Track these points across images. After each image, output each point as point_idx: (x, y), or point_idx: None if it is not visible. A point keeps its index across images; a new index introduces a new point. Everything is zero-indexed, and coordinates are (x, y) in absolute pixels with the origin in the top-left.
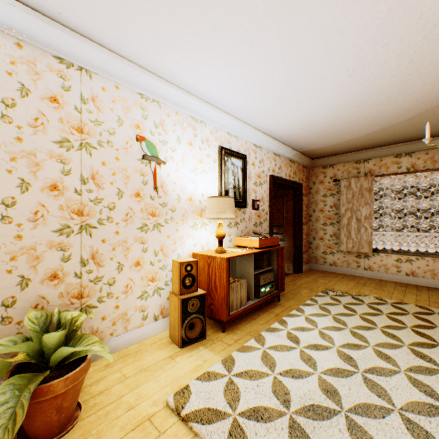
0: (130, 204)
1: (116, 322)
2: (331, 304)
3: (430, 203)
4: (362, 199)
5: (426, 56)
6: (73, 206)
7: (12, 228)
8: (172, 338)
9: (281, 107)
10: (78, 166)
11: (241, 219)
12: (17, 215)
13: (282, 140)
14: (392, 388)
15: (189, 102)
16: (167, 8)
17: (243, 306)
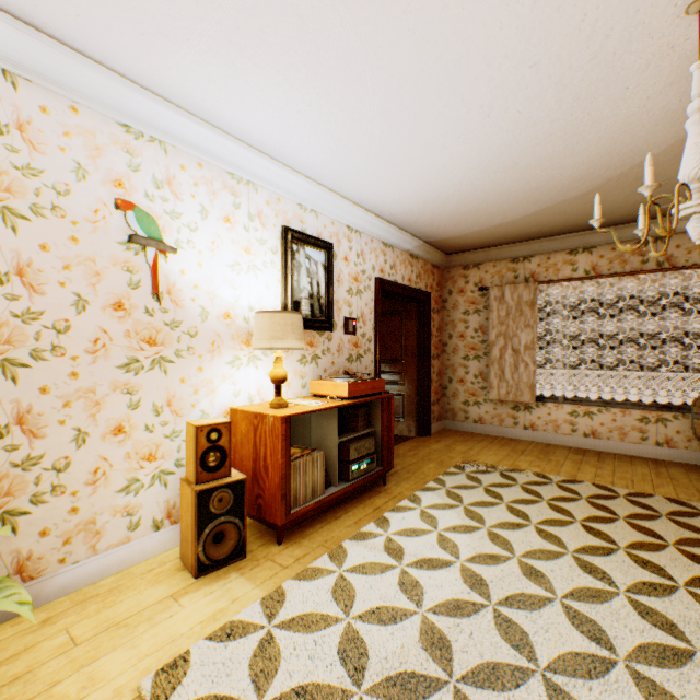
0: (103, 322)
1: (73, 537)
2: (467, 487)
3: (618, 325)
4: (521, 319)
5: (599, 89)
6: None
7: None
8: (184, 560)
9: (385, 164)
10: None
11: (325, 350)
12: None
13: (395, 221)
14: (539, 631)
15: (224, 147)
16: None
17: (317, 498)
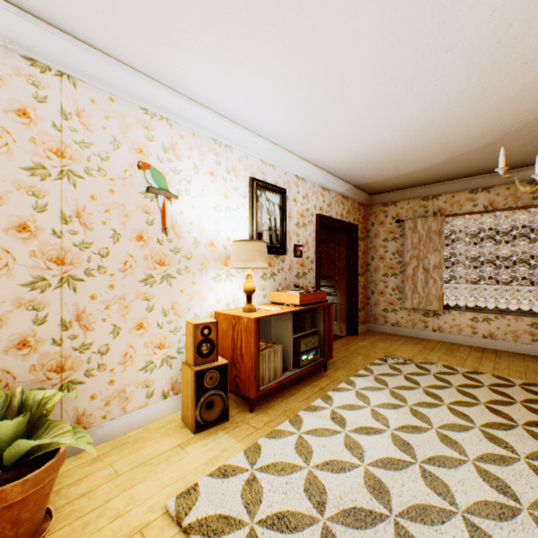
0: (130, 249)
1: (111, 401)
2: (390, 375)
3: (512, 249)
4: (430, 245)
5: (501, 65)
6: (50, 252)
7: None
8: (185, 421)
9: (327, 128)
10: (57, 200)
11: (279, 269)
12: None
13: (331, 170)
14: (457, 483)
15: (210, 121)
16: None
17: (278, 379)
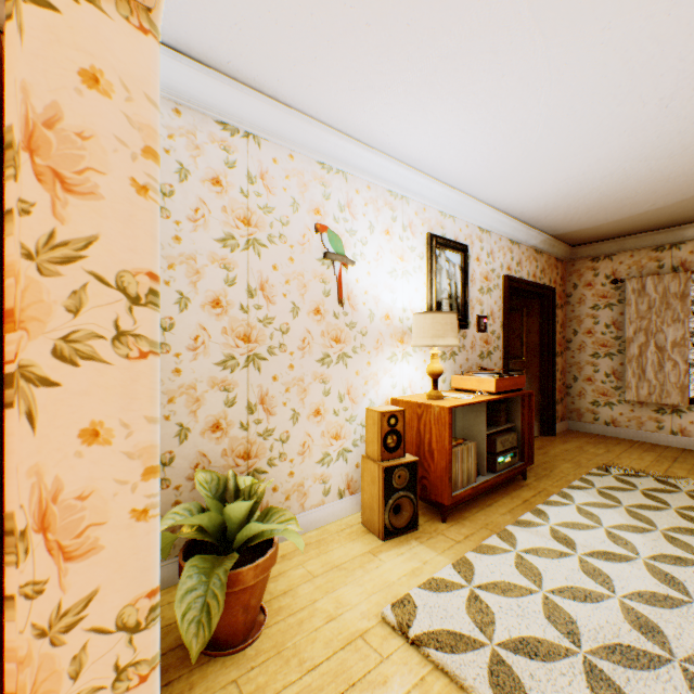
0: (308, 324)
1: (290, 495)
2: (619, 490)
3: None
4: (667, 313)
5: None
6: (238, 328)
7: (170, 359)
8: (367, 525)
9: (532, 166)
10: (244, 272)
11: (460, 347)
12: (175, 341)
13: (524, 218)
14: None
15: (387, 169)
16: (379, 37)
17: (471, 484)
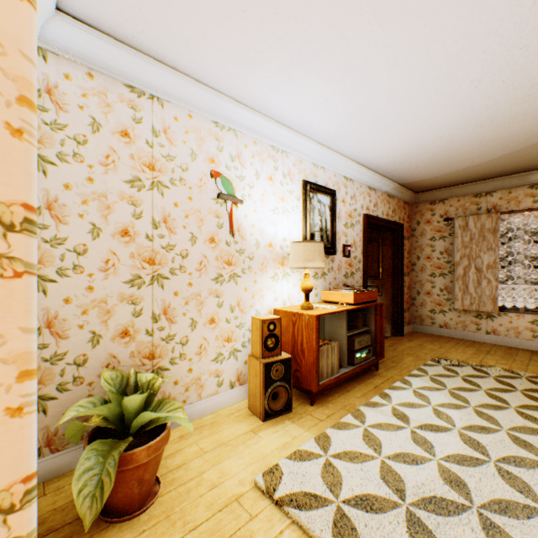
0: (204, 251)
1: (189, 387)
2: (445, 376)
3: None
4: (484, 243)
5: None
6: (144, 253)
7: (84, 278)
8: (252, 409)
9: (381, 130)
10: (149, 208)
11: (329, 269)
12: (88, 264)
13: (378, 170)
14: (537, 483)
15: (269, 129)
16: (254, 22)
17: (334, 375)
